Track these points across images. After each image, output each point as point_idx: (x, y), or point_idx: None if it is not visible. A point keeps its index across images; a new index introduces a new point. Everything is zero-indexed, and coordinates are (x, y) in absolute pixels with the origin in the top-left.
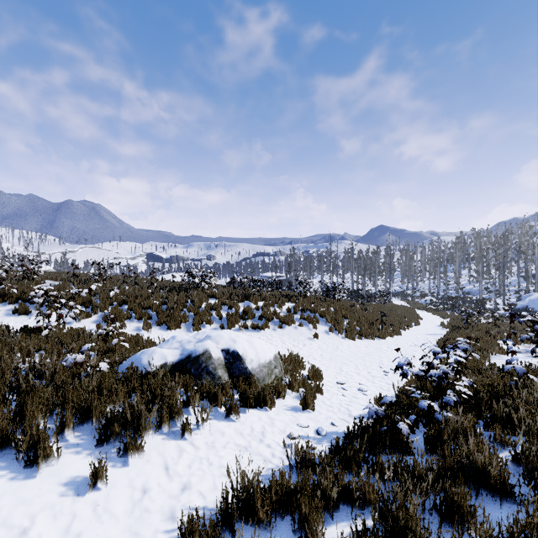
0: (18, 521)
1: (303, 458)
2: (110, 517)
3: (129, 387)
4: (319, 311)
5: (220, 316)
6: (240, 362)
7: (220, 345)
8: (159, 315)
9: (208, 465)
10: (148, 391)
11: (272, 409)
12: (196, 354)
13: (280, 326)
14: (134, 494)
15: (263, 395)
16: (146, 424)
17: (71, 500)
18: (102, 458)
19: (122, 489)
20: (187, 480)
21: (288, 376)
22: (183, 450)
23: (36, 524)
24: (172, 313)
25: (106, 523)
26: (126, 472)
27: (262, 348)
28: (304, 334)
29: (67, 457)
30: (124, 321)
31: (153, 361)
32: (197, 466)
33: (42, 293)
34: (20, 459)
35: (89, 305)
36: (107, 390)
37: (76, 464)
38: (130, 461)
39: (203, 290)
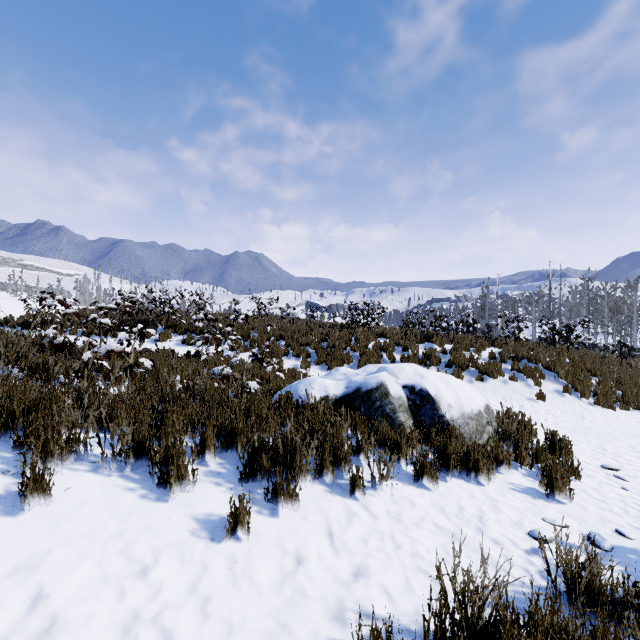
0: (140, 553)
1: (587, 583)
2: (250, 585)
3: (282, 417)
4: (543, 361)
5: (392, 359)
6: (432, 407)
7: (401, 380)
8: (318, 353)
9: (394, 547)
10: (305, 421)
11: (490, 485)
12: (367, 387)
13: (479, 378)
14: (283, 561)
15: (473, 459)
16: (302, 465)
17: (203, 544)
18: (246, 498)
19: (268, 548)
20: (361, 561)
21: (510, 440)
22: (353, 514)
23: (160, 564)
24: (333, 352)
25: (244, 593)
26: (274, 525)
27: (465, 392)
28: (520, 391)
29: (205, 486)
30: (281, 358)
31: (311, 391)
32: (377, 545)
33: (202, 317)
34: (154, 474)
35: (247, 339)
36: (255, 414)
37: (215, 497)
38: (281, 510)
39: (370, 329)
